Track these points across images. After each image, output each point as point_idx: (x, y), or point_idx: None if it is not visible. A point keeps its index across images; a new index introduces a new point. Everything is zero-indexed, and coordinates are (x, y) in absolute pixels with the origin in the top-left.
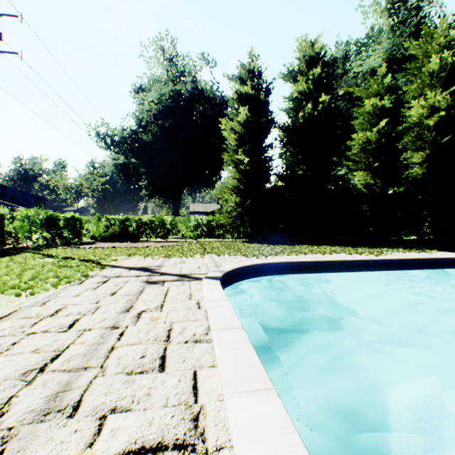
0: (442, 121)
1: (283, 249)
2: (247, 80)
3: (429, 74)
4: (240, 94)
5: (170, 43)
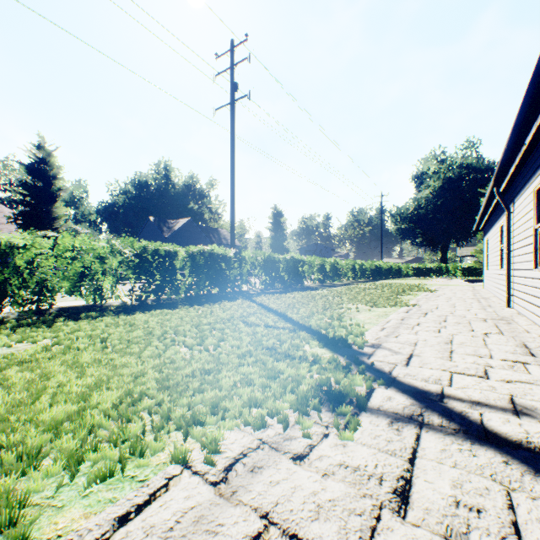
0: None
1: None
2: None
3: None
4: None
5: (441, 152)
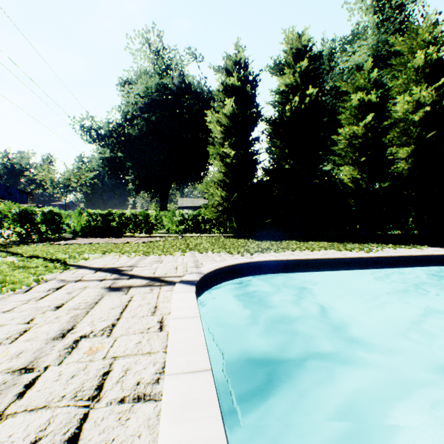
0: (427, 117)
1: (270, 246)
2: (234, 72)
3: (414, 70)
4: (226, 85)
5: (156, 36)
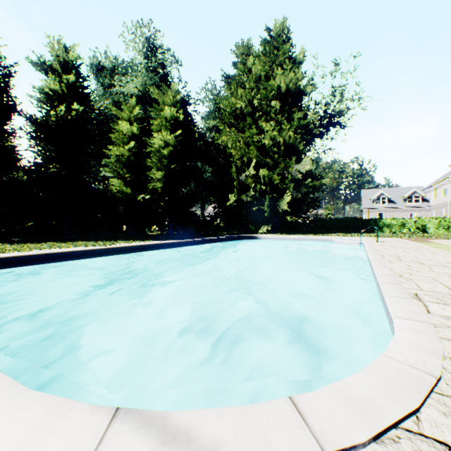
0: (172, 154)
1: (19, 247)
2: None
3: (165, 118)
4: None
5: None
